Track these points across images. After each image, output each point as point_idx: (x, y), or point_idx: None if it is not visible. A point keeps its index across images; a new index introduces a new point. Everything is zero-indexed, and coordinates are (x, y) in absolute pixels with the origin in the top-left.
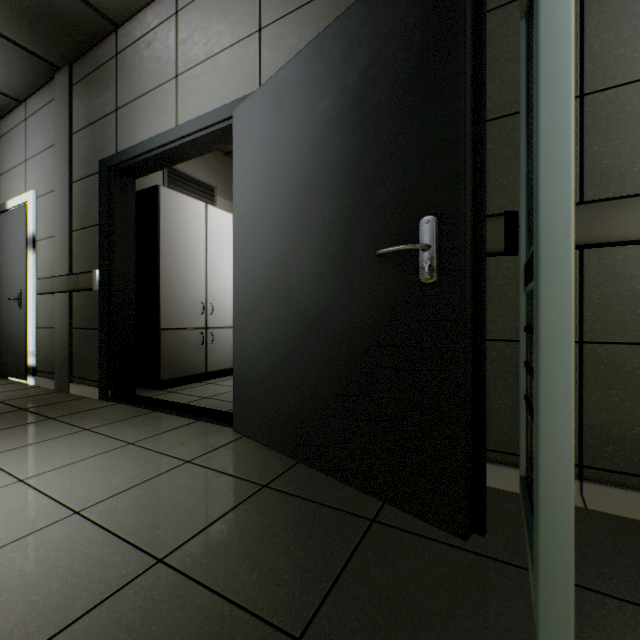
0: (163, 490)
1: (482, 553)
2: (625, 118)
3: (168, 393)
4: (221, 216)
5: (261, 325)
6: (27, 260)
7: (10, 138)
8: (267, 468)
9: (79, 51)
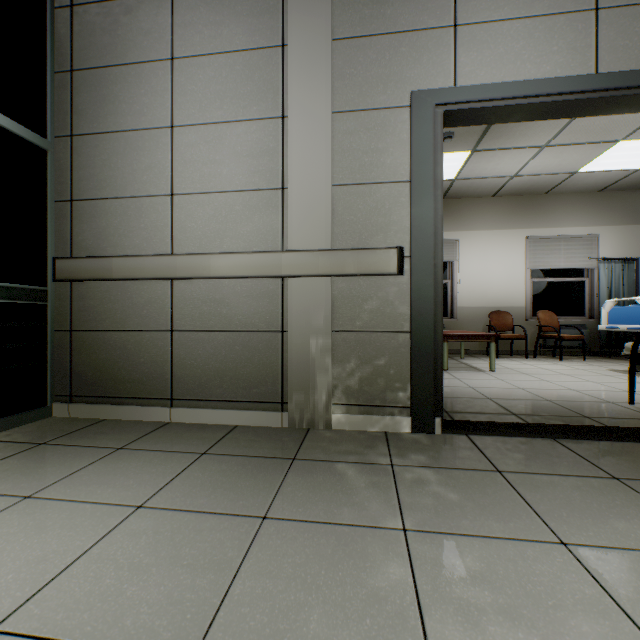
0: None
1: None
2: (88, 217)
3: None
4: None
5: None
6: None
7: None
8: None
9: None
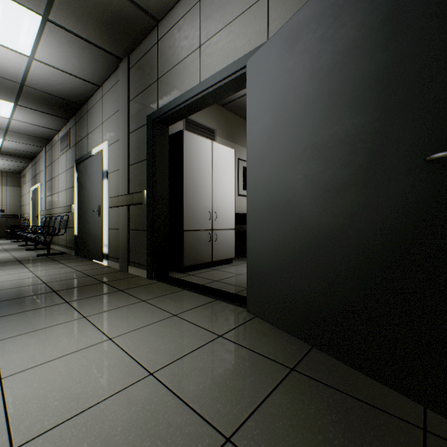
0: (209, 361)
1: None
2: None
3: (189, 276)
4: (221, 149)
5: (274, 229)
6: (103, 186)
7: (93, 110)
8: (287, 350)
9: (134, 45)
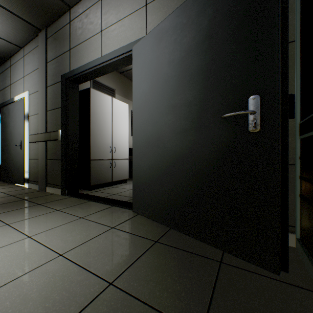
0: (103, 243)
1: (289, 282)
2: None
3: (94, 192)
4: (119, 103)
5: (149, 157)
6: (24, 126)
7: (16, 66)
8: (155, 231)
9: (51, 21)
